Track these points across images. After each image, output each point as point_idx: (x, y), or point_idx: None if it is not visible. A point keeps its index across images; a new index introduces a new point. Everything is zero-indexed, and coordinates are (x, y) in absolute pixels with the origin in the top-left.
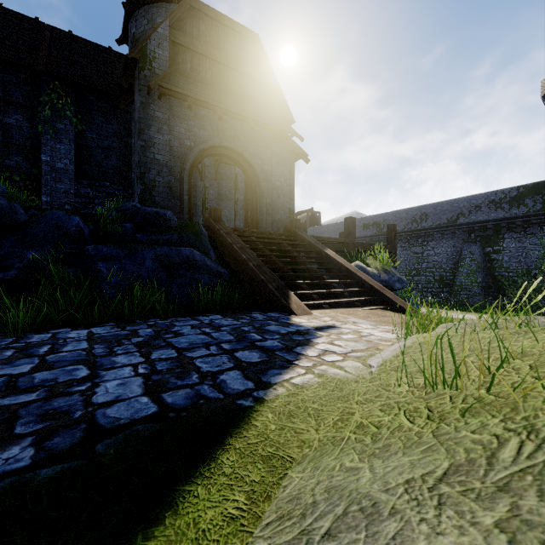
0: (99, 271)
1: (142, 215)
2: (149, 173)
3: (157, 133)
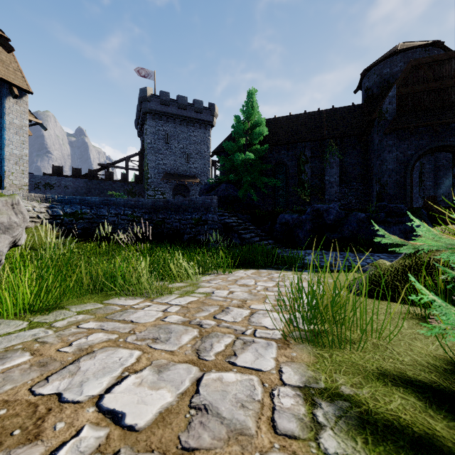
0: (376, 234)
1: (388, 208)
2: (383, 177)
3: (388, 153)
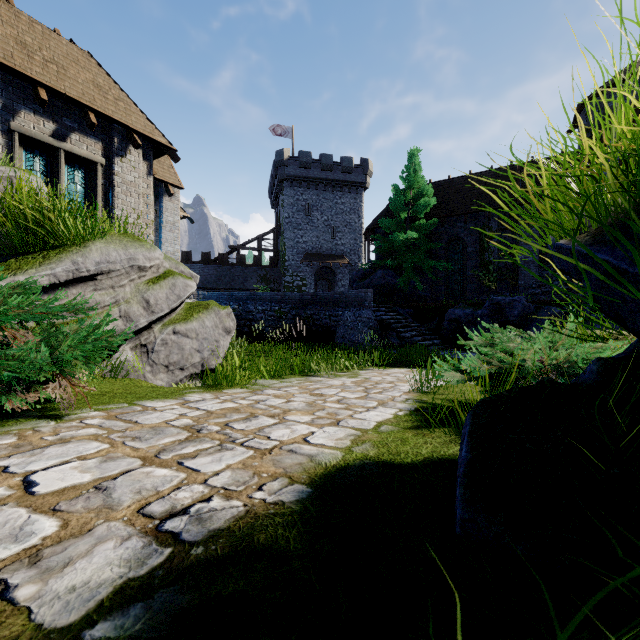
0: None
1: None
2: None
3: None
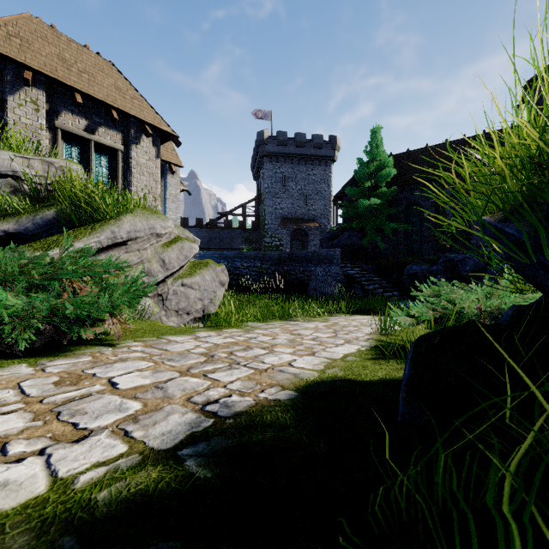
0: None
1: None
2: None
3: None
